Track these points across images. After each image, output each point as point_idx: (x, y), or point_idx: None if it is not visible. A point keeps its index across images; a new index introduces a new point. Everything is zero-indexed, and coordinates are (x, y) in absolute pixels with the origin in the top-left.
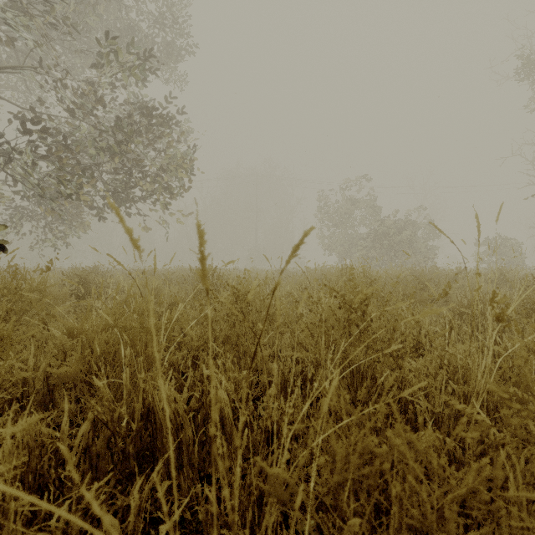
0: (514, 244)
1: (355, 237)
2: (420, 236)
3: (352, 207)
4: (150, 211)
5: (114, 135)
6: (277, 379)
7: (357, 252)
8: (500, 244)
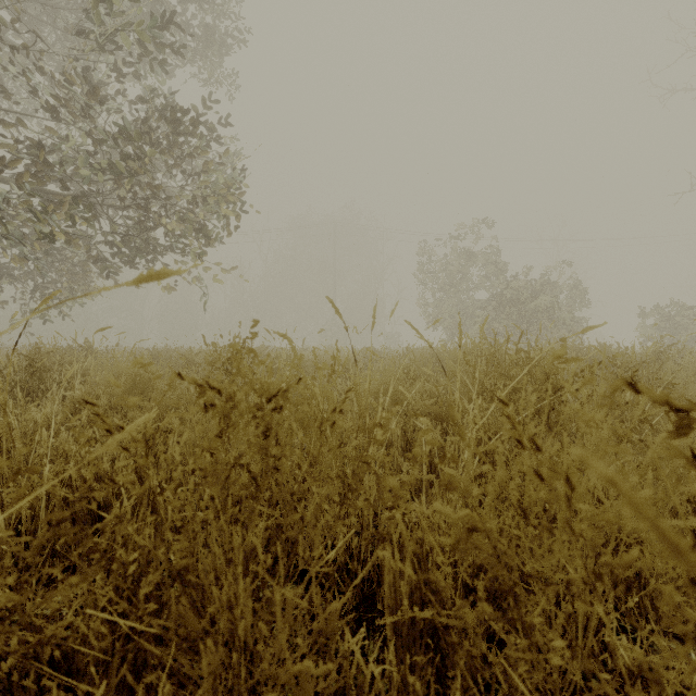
0: None
1: (471, 305)
2: (560, 303)
3: (466, 264)
4: (177, 264)
5: (116, 143)
6: None
7: (474, 326)
8: (676, 314)
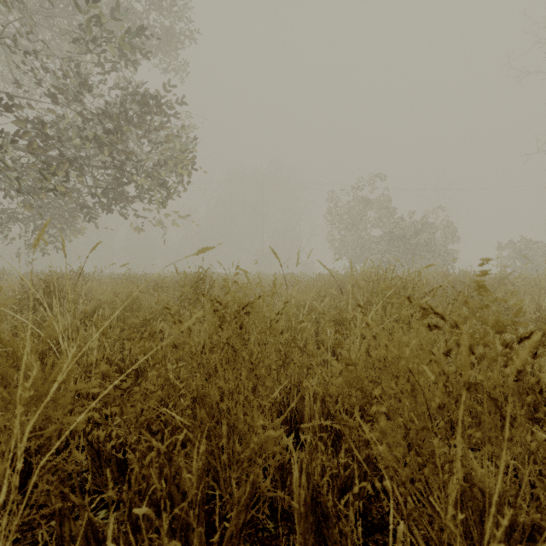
0: (541, 247)
1: (368, 240)
2: (437, 239)
3: (364, 208)
4: (145, 210)
5: (101, 121)
6: (298, 490)
7: (370, 256)
8: (525, 247)
